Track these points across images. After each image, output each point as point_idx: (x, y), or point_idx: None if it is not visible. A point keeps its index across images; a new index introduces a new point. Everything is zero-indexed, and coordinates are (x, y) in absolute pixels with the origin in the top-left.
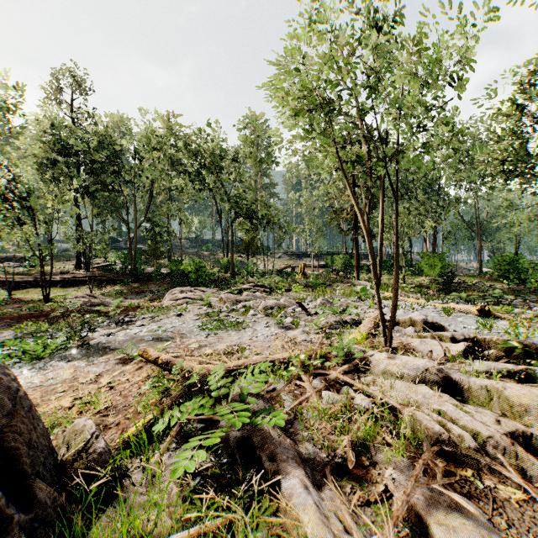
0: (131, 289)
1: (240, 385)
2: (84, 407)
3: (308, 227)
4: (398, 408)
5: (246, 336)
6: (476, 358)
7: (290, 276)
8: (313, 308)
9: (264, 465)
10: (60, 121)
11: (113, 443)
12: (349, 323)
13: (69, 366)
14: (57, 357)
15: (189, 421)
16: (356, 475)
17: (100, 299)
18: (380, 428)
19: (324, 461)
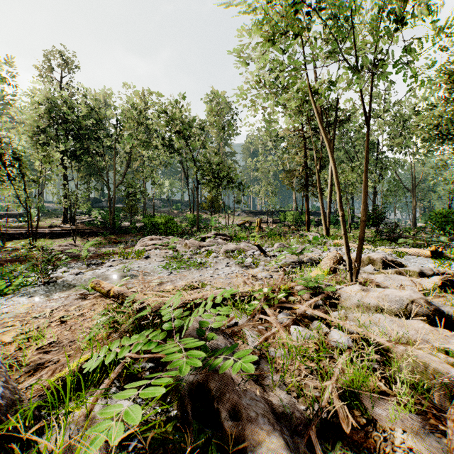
0: (110, 240)
1: (199, 319)
2: (26, 342)
3: (263, 188)
4: (384, 346)
5: (208, 274)
6: (451, 292)
7: (248, 229)
8: (270, 251)
9: (224, 424)
10: (49, 95)
11: (37, 387)
12: (308, 262)
13: (29, 302)
14: (21, 293)
15: (137, 360)
16: (352, 439)
17: (81, 247)
18: (367, 370)
19: (304, 417)
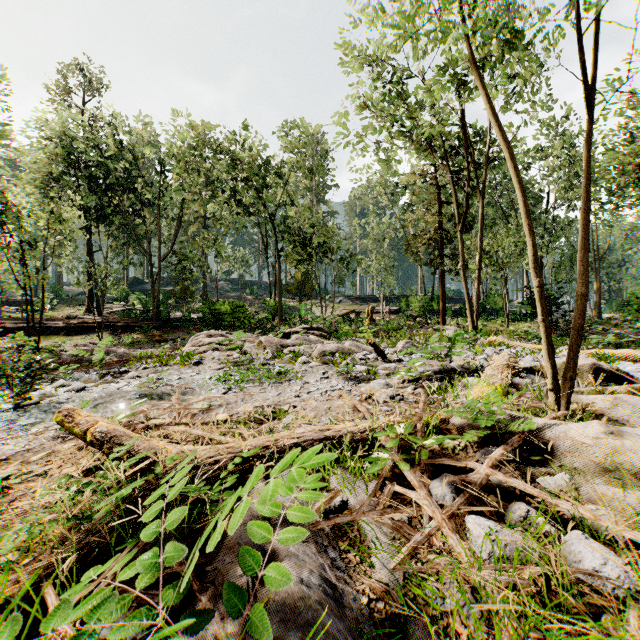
0: (152, 338)
1: None
2: None
3: (376, 262)
4: None
5: (291, 392)
6: None
7: (354, 321)
8: (392, 354)
9: None
10: (65, 126)
11: None
12: (460, 371)
13: None
14: None
15: None
16: None
17: (106, 348)
18: None
19: None
